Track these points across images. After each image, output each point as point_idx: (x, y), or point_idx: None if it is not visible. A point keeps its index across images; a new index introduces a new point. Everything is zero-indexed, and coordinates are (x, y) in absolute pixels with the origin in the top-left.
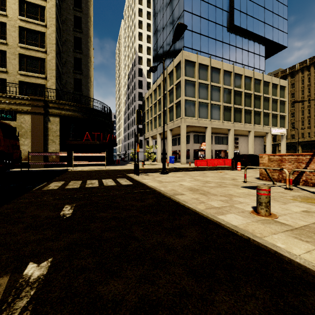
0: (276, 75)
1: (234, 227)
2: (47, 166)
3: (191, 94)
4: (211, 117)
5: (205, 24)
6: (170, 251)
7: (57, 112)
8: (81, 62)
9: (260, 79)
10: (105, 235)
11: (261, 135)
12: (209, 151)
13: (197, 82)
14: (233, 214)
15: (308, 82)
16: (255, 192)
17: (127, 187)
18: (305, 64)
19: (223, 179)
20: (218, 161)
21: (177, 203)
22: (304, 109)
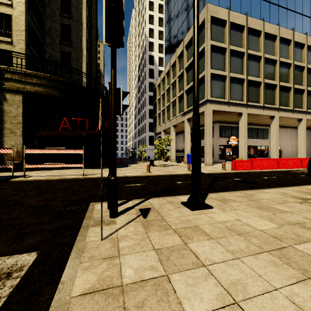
0: None
1: None
2: (2, 170)
3: (219, 67)
4: (248, 99)
5: None
6: None
7: (19, 87)
8: (71, 30)
9: None
10: None
11: (310, 125)
12: (245, 147)
13: (228, 49)
14: None
15: None
16: None
17: None
18: None
19: None
20: (268, 162)
21: None
22: None
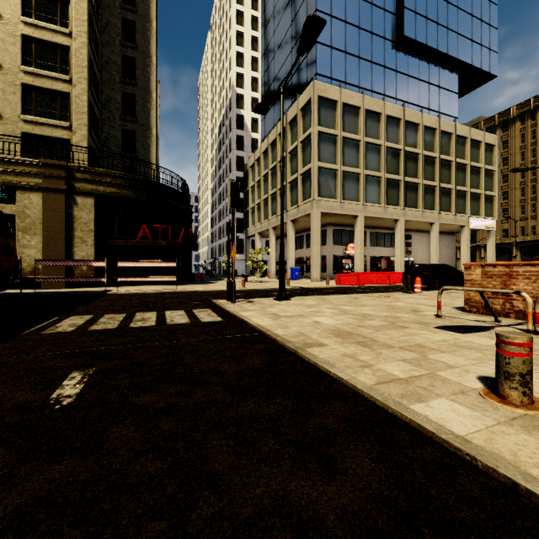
0: (477, 126)
1: (461, 441)
2: (72, 285)
3: (329, 158)
4: (365, 198)
5: (355, 35)
6: (308, 538)
7: (90, 189)
8: (136, 100)
9: (450, 132)
10: (135, 468)
11: (451, 230)
12: (362, 259)
13: (339, 136)
14: (444, 399)
15: (533, 139)
16: (468, 339)
17: (210, 328)
18: (528, 107)
19: (395, 310)
20: (377, 276)
21: (312, 365)
22: (526, 185)
